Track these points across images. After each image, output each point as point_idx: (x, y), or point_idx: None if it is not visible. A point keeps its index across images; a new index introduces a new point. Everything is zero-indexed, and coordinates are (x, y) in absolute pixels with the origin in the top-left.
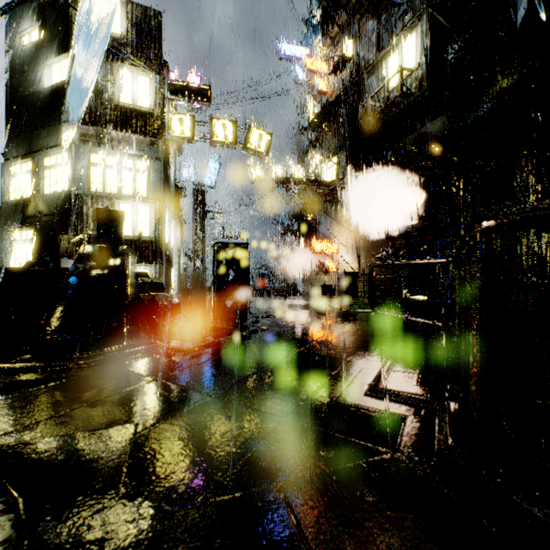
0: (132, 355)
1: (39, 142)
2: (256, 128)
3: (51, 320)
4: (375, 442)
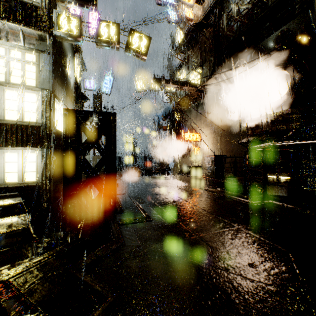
0: None
1: None
2: (136, 31)
3: None
4: None
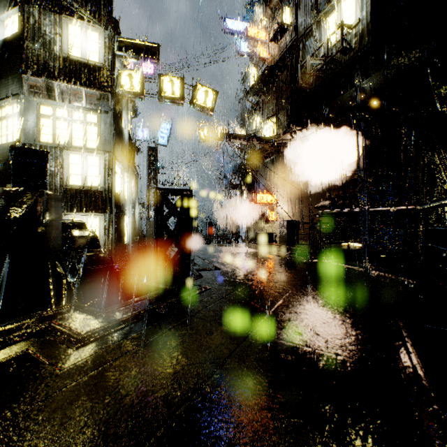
0: None
1: None
2: (202, 85)
3: None
4: None
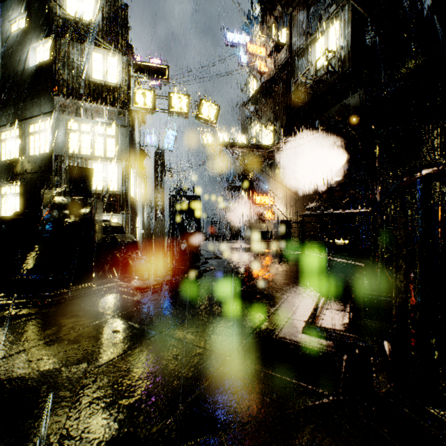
0: (95, 293)
1: (26, 112)
2: (206, 101)
3: (23, 263)
4: (315, 383)
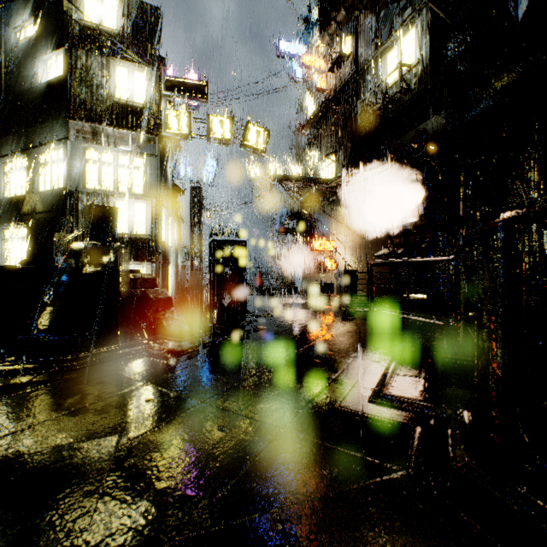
0: (122, 357)
1: (34, 138)
2: (254, 125)
3: (37, 320)
4: (382, 457)
